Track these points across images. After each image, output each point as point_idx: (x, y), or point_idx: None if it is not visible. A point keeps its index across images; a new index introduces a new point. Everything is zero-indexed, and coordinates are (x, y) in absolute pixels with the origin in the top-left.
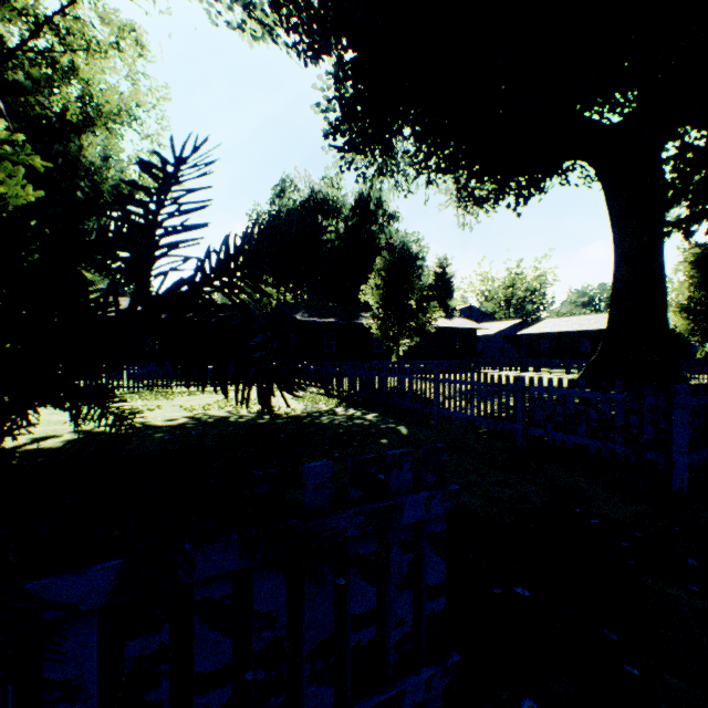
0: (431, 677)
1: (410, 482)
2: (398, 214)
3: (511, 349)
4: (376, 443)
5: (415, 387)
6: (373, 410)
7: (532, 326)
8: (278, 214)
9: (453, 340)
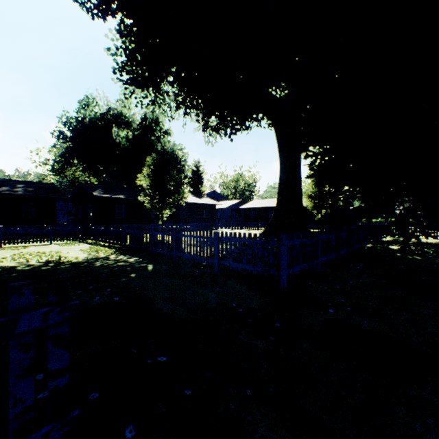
0: (50, 431)
1: (32, 303)
2: (171, 131)
3: (236, 216)
4: (127, 276)
5: (163, 240)
6: (137, 256)
7: (246, 204)
8: (83, 120)
9: (202, 211)
